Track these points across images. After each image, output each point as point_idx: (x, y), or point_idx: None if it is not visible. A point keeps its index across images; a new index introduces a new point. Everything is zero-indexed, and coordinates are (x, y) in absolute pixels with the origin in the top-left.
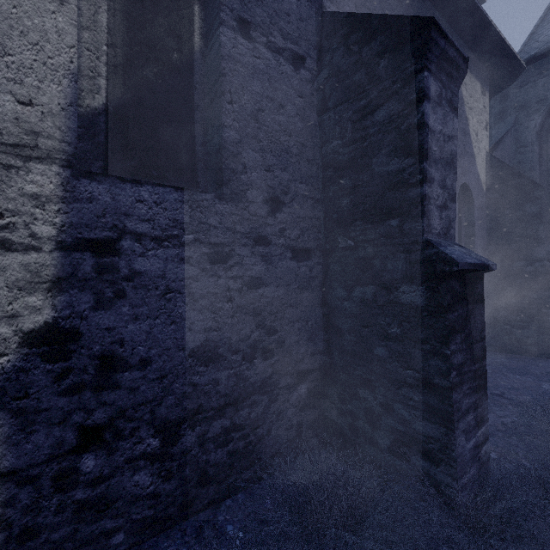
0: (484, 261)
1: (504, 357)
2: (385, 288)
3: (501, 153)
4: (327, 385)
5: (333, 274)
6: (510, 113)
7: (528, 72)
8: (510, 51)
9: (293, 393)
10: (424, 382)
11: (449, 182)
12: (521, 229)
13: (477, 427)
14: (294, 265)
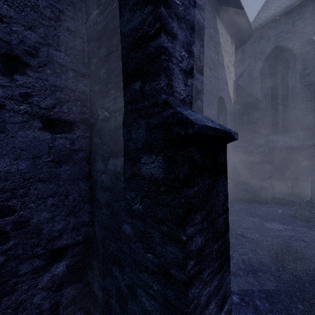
0: (226, 129)
1: (243, 205)
2: (130, 159)
3: (241, 82)
4: (92, 257)
5: (95, 147)
6: (246, 59)
7: (255, 36)
8: (246, 18)
9: (44, 275)
10: (162, 271)
11: (195, 50)
12: (252, 127)
13: (219, 312)
14: (46, 136)
